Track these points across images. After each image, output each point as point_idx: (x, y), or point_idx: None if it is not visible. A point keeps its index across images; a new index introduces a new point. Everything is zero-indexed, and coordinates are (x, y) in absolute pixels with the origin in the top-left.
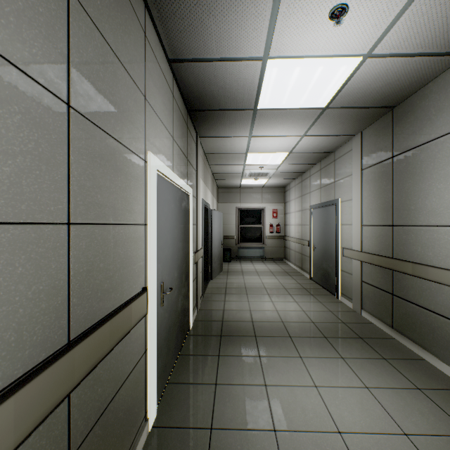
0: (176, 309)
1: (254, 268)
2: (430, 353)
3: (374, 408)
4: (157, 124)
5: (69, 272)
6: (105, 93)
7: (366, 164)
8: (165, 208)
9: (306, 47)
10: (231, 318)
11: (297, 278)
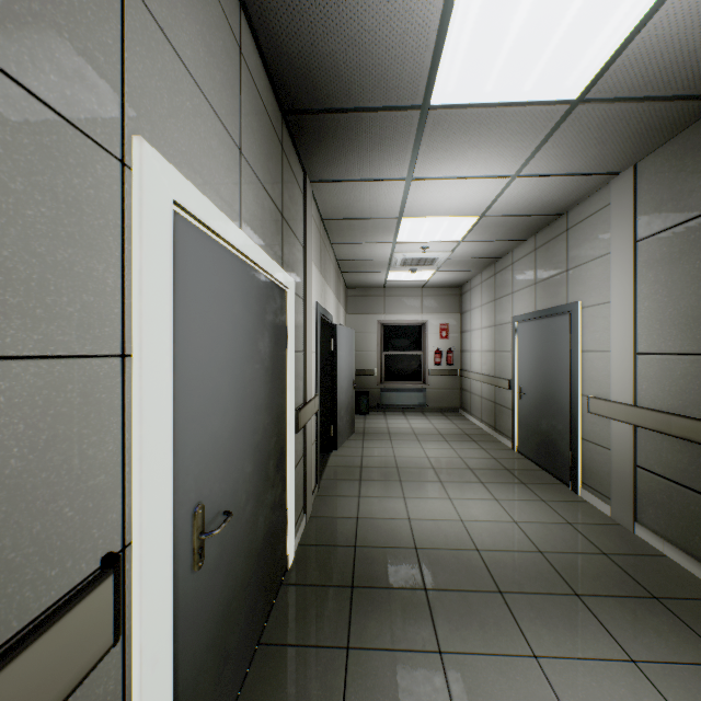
0: (250, 546)
1: (409, 427)
2: None
3: None
4: (183, 84)
5: None
6: None
7: (647, 230)
8: (211, 312)
9: None
10: (373, 538)
11: (489, 448)
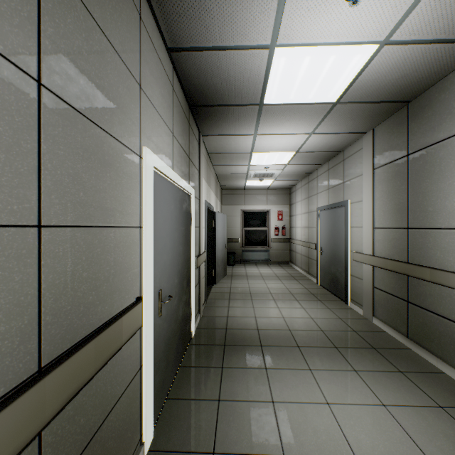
0: (177, 317)
1: (259, 272)
2: (451, 366)
3: (393, 430)
4: (155, 117)
5: (40, 285)
6: (89, 74)
7: (378, 163)
8: (164, 209)
9: (317, 33)
10: (235, 325)
11: (304, 283)
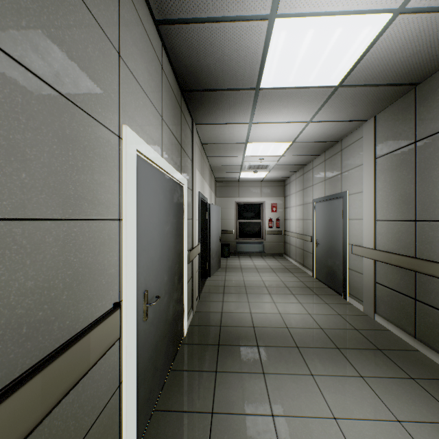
0: (166, 318)
1: (253, 265)
2: None
3: None
4: (139, 94)
5: None
6: (38, 17)
7: (381, 152)
8: (150, 199)
9: None
10: (230, 322)
11: (299, 276)
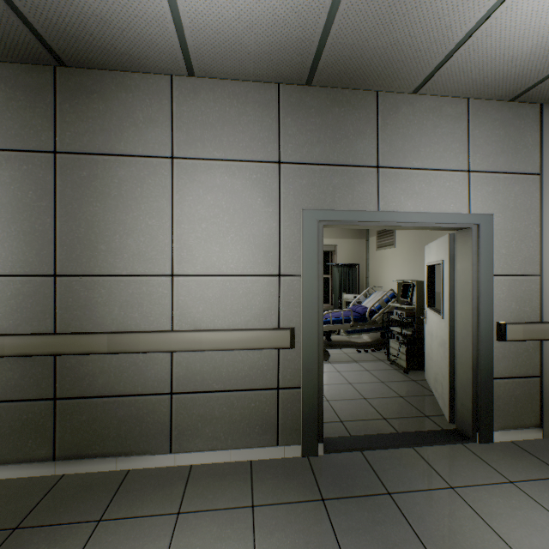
0: None
1: None
2: (138, 454)
3: None
4: None
5: None
6: None
7: None
8: None
9: None
10: None
11: None
